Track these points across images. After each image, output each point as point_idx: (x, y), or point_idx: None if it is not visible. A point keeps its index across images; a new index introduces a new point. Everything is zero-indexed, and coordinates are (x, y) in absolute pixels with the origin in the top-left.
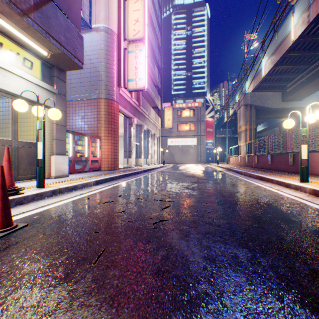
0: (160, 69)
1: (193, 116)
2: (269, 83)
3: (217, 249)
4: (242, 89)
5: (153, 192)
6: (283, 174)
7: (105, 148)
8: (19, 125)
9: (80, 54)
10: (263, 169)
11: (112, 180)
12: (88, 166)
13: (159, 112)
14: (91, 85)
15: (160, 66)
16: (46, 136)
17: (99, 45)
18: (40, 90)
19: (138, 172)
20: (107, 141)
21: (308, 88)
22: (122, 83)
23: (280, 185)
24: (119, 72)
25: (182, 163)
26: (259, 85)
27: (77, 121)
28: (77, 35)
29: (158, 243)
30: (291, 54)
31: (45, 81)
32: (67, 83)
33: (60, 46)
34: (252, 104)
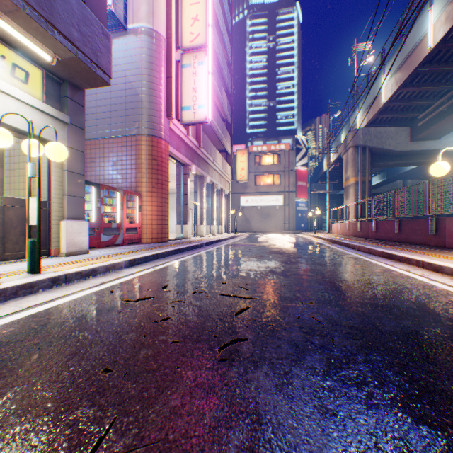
0: (230, 95)
1: (278, 164)
2: (391, 114)
3: (360, 425)
4: (350, 123)
5: (219, 280)
6: (421, 249)
7: (148, 209)
8: (12, 173)
9: (105, 62)
10: (386, 241)
11: (156, 259)
12: (121, 237)
13: (228, 158)
14: (127, 115)
15: (230, 90)
16: (51, 190)
17: (139, 54)
18: (41, 117)
19: (197, 245)
20: (151, 199)
21: (450, 120)
22: (173, 112)
23: (424, 268)
24: (169, 95)
25: (262, 231)
26: (377, 117)
27: (106, 169)
28: (100, 31)
29: (230, 406)
30: (426, 68)
31: (50, 104)
32: (91, 113)
33: (71, 46)
34: (366, 146)
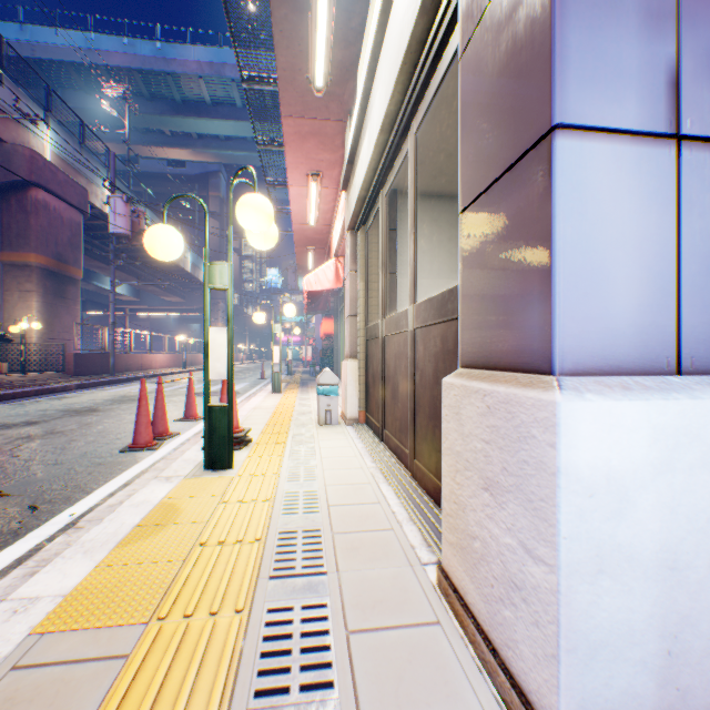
0: None
1: None
2: None
3: None
4: None
5: None
6: None
7: None
8: None
9: None
10: None
11: None
12: None
13: None
14: None
15: None
16: None
17: None
18: None
19: None
20: None
21: None
22: None
23: None
24: None
25: None
26: None
27: None
28: None
29: None
30: None
31: None
32: None
33: None
34: None
